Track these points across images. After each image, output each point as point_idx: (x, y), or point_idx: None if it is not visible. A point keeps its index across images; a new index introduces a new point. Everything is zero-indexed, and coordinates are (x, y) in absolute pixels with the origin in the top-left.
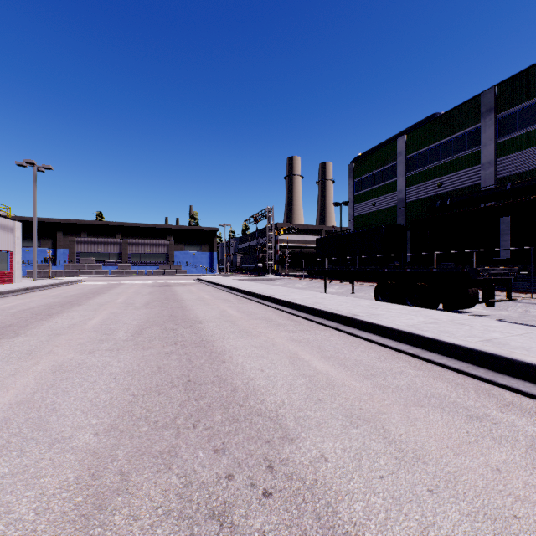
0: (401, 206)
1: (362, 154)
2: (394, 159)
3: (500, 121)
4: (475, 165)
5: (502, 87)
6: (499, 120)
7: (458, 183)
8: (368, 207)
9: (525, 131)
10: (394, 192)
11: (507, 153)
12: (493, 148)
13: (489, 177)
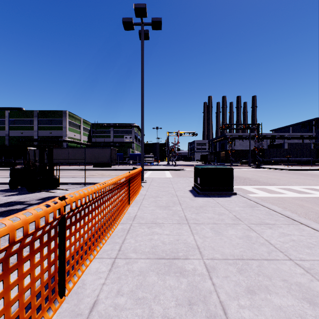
0: (7, 137)
1: None
2: (4, 118)
3: (39, 120)
4: (33, 130)
5: (39, 111)
6: (39, 120)
7: (28, 134)
8: None
9: (44, 126)
10: (4, 130)
11: (41, 130)
12: (37, 127)
13: (36, 135)
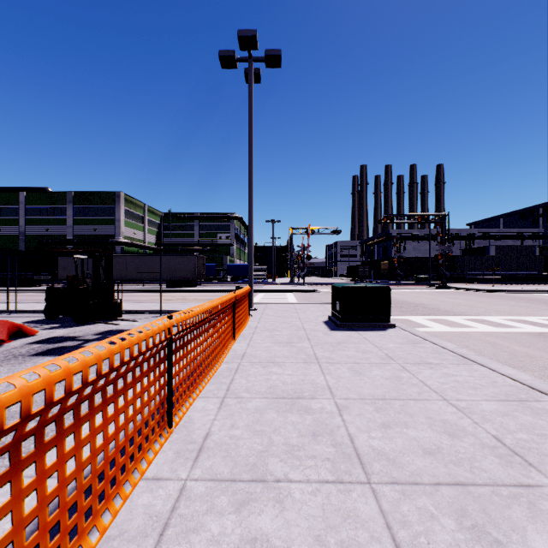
0: (23, 236)
1: None
2: (18, 204)
3: (75, 209)
4: (65, 225)
5: (76, 194)
6: (75, 208)
7: (57, 232)
8: None
9: (84, 218)
10: (17, 225)
11: (78, 224)
12: (72, 220)
13: (71, 233)
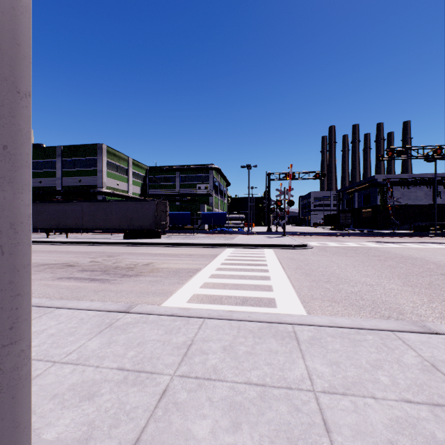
0: None
1: None
2: None
3: (64, 162)
4: (55, 177)
5: (64, 148)
6: (64, 161)
7: (49, 184)
8: None
9: (71, 170)
10: None
11: (66, 176)
12: (61, 172)
13: (60, 184)
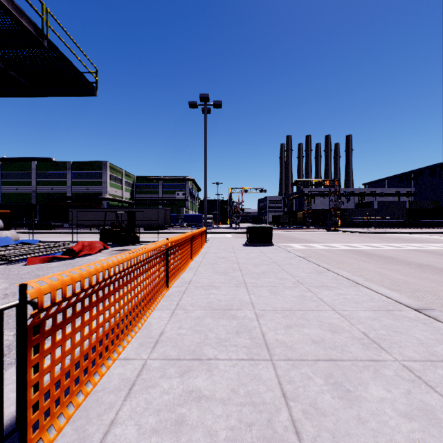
0: (34, 194)
1: (8, 158)
2: (30, 170)
3: (73, 174)
4: (65, 185)
5: (74, 163)
6: (73, 173)
7: (60, 190)
8: (13, 189)
9: (80, 180)
10: (30, 186)
11: (75, 185)
12: (71, 182)
13: (70, 191)
